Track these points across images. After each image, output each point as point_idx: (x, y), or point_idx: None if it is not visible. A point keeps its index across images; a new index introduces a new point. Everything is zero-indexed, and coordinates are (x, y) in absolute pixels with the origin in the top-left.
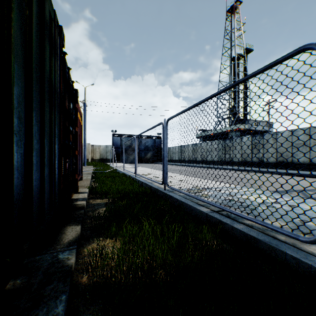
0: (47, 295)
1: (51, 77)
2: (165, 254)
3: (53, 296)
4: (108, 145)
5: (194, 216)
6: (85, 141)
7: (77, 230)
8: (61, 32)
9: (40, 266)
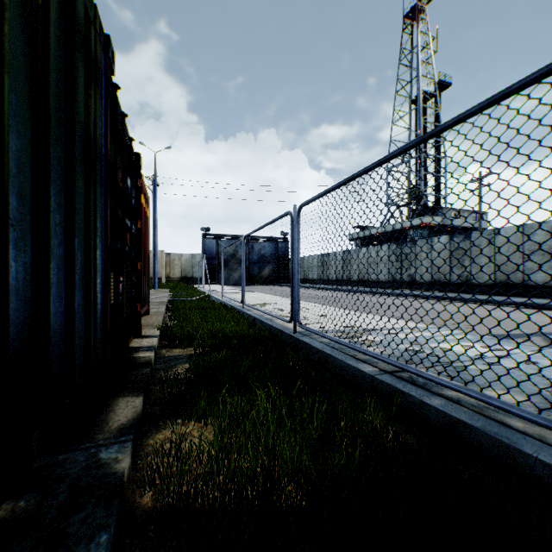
0: (73, 532)
1: (89, 126)
2: (297, 453)
3: (83, 534)
4: (196, 254)
5: (348, 380)
6: (156, 246)
7: (136, 405)
8: (109, 46)
9: (65, 475)
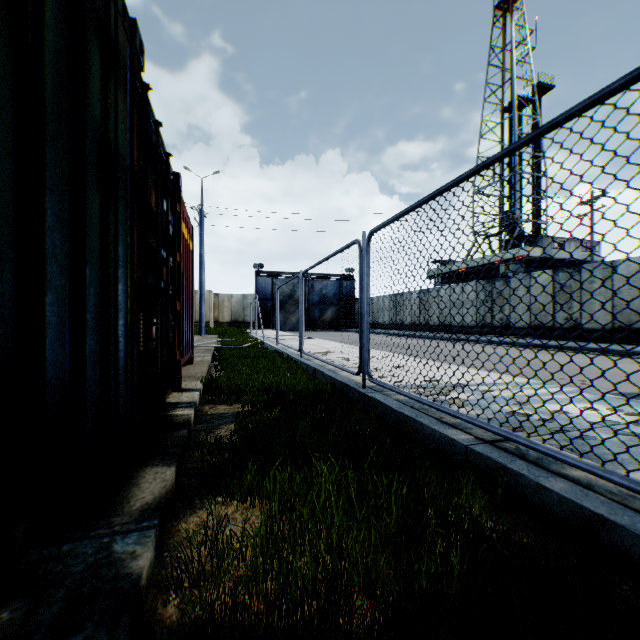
0: None
1: (108, 128)
2: (372, 556)
3: None
4: (248, 295)
5: (433, 449)
6: (202, 286)
7: (166, 478)
8: (135, 33)
9: (66, 574)
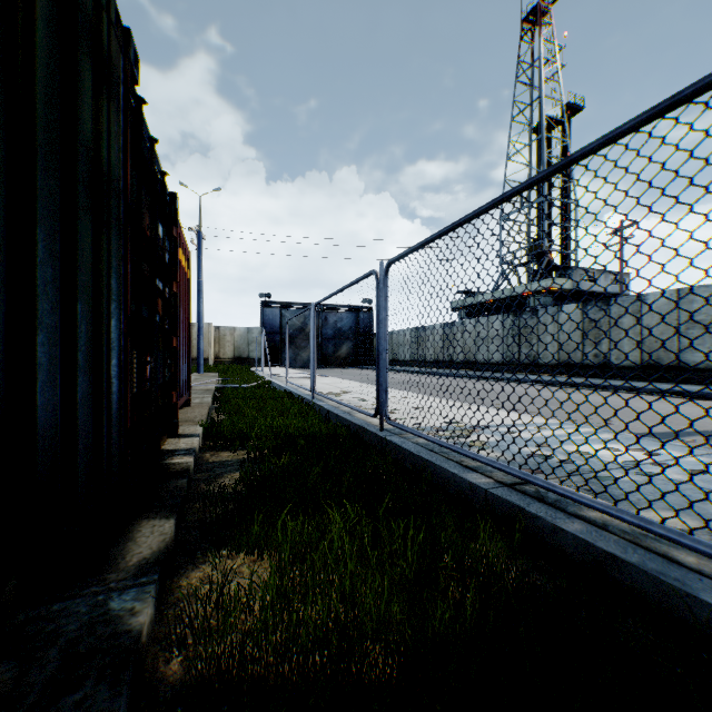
0: None
1: (100, 150)
2: (385, 602)
3: None
4: (253, 328)
5: (453, 494)
6: (201, 318)
7: (166, 531)
8: (129, 43)
9: (58, 634)
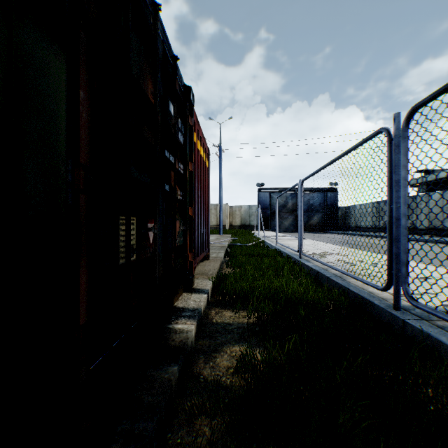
0: None
1: None
2: None
3: None
4: (252, 206)
5: None
6: (221, 200)
7: None
8: None
9: None
